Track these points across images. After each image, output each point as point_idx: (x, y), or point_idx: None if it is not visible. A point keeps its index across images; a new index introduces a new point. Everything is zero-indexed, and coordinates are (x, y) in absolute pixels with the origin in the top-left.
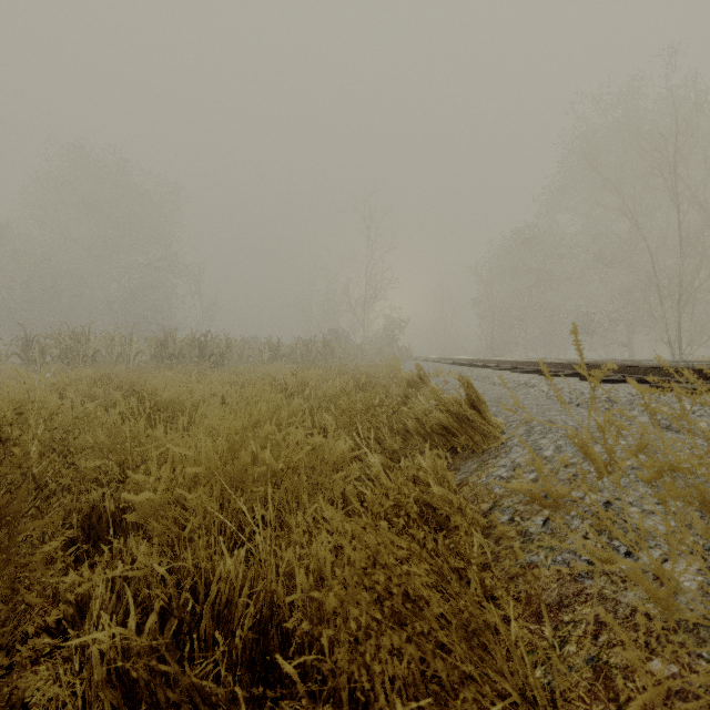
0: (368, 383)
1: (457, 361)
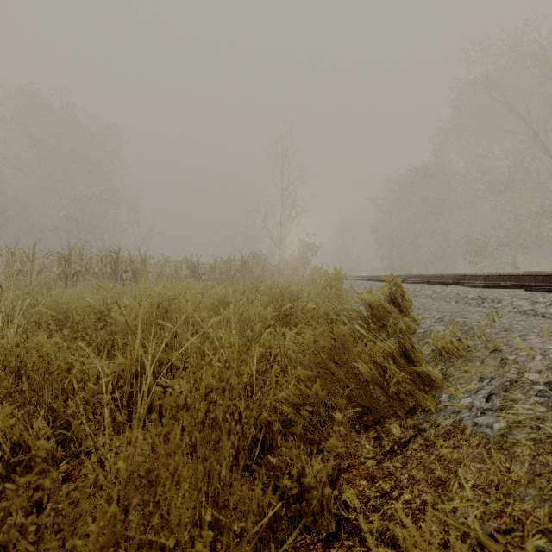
0: (294, 307)
1: (381, 278)
